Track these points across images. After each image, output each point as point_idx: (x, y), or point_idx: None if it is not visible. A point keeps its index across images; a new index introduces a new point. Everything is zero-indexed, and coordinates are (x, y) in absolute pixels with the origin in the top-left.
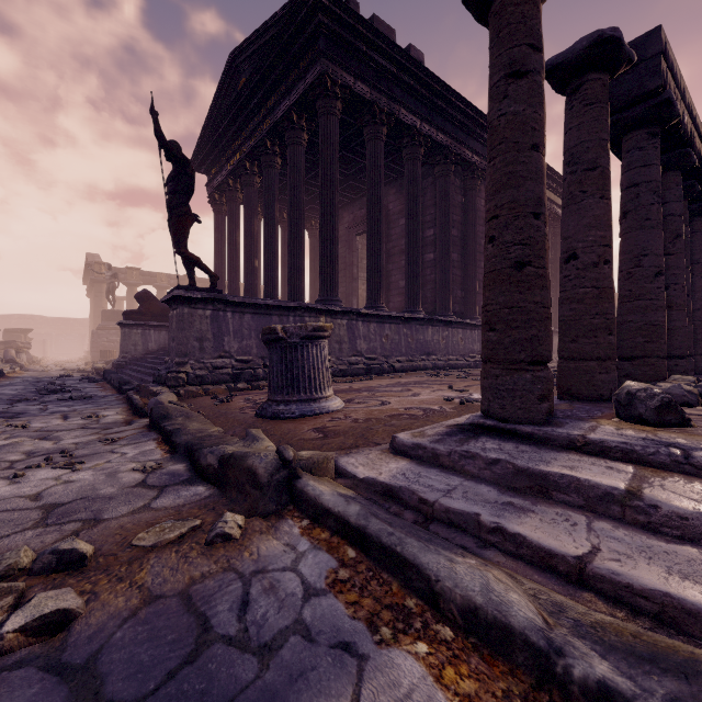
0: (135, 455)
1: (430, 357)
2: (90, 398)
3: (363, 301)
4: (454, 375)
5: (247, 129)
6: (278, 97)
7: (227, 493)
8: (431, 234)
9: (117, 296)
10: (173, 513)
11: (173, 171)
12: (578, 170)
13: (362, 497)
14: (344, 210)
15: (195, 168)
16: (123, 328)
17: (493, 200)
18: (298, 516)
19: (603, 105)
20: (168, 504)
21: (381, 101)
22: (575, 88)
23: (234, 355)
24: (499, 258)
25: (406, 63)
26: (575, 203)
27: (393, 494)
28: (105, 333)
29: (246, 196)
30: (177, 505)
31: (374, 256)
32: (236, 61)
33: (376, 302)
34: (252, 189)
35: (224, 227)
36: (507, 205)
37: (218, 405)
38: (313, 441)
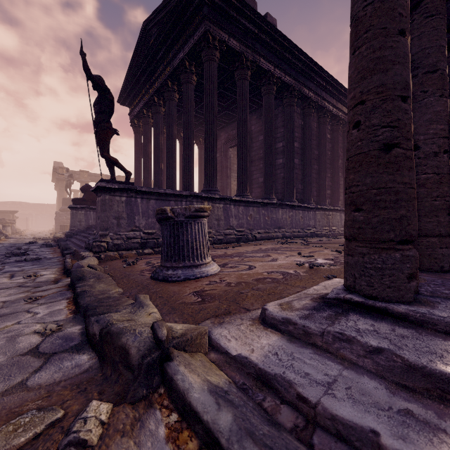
0: (44, 316)
1: (280, 229)
2: (39, 260)
3: (234, 192)
4: (298, 243)
5: (155, 75)
6: (175, 50)
7: (103, 368)
8: (281, 146)
9: (75, 189)
10: (43, 396)
11: (98, 97)
12: (419, 73)
13: (234, 386)
14: (222, 130)
15: (121, 102)
16: (72, 210)
17: (358, 86)
18: (168, 405)
19: (442, 17)
20: (45, 379)
21: (246, 52)
22: (415, 4)
23: (142, 229)
24: (366, 141)
25: (264, 25)
26: (416, 102)
27: (266, 380)
28: (64, 214)
29: (154, 120)
30: (52, 381)
31: (242, 160)
32: (147, 28)
33: (243, 192)
34: (159, 115)
35: (141, 142)
36: (374, 89)
37: (126, 267)
38: (192, 305)
